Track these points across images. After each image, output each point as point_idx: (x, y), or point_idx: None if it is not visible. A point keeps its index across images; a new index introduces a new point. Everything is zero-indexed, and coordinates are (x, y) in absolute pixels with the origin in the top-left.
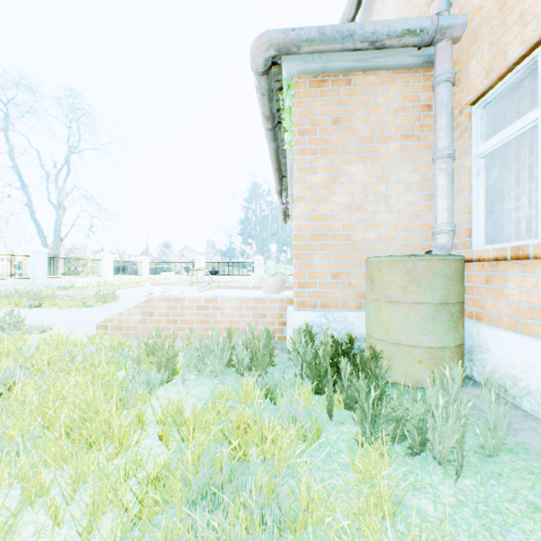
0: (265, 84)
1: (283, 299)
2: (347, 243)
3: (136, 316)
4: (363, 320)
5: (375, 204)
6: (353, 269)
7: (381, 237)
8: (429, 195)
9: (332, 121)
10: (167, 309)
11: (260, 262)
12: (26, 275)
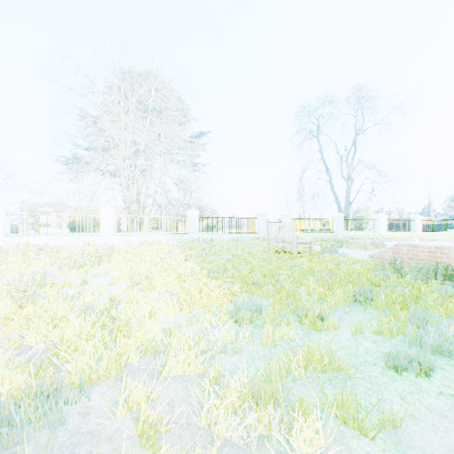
0: None
1: None
2: None
3: (388, 253)
4: None
5: None
6: None
7: None
8: None
9: None
10: (407, 251)
11: None
12: (331, 230)
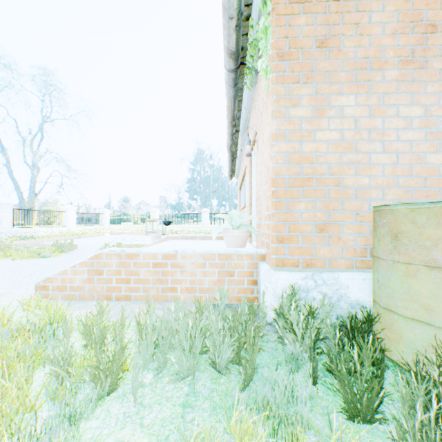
0: None
1: (253, 255)
2: (335, 190)
3: (82, 275)
4: (358, 283)
5: (370, 143)
6: (343, 220)
7: (377, 182)
8: (434, 132)
9: (318, 42)
10: (118, 267)
11: (207, 214)
12: None
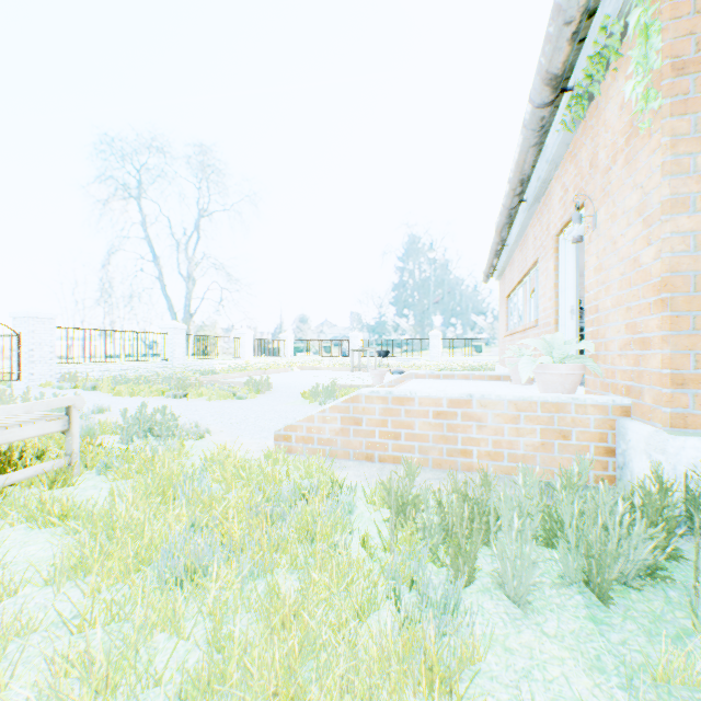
0: None
1: (606, 406)
2: None
3: (332, 423)
4: None
5: None
6: None
7: None
8: None
9: None
10: (383, 415)
11: (437, 339)
12: (164, 356)
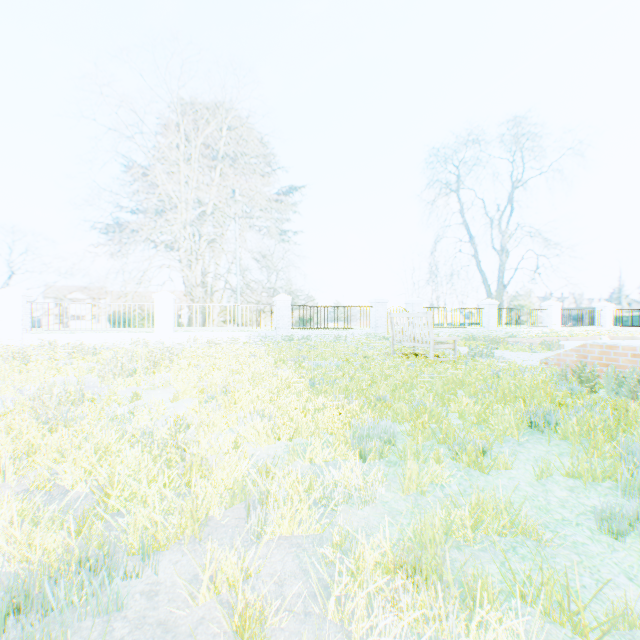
0: None
1: None
2: None
3: (570, 357)
4: None
5: None
6: None
7: None
8: None
9: None
10: (599, 354)
11: None
12: (481, 324)
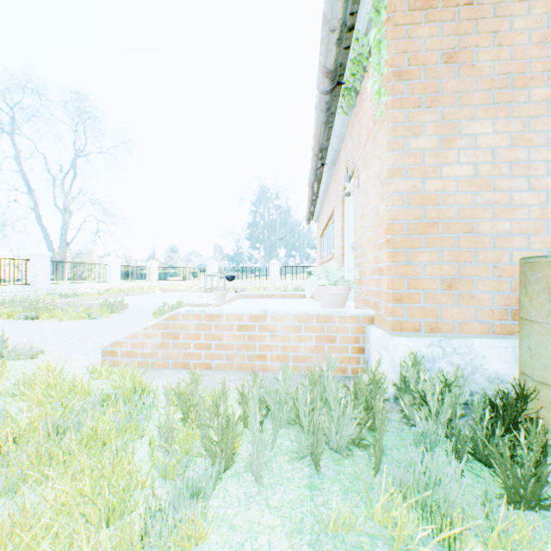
0: (341, 9)
1: (359, 317)
2: (467, 237)
3: (154, 339)
4: (497, 352)
5: (511, 179)
6: (477, 274)
7: (520, 228)
8: None
9: (445, 57)
10: (197, 330)
11: (276, 267)
12: (26, 280)
